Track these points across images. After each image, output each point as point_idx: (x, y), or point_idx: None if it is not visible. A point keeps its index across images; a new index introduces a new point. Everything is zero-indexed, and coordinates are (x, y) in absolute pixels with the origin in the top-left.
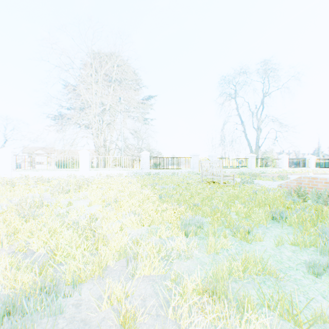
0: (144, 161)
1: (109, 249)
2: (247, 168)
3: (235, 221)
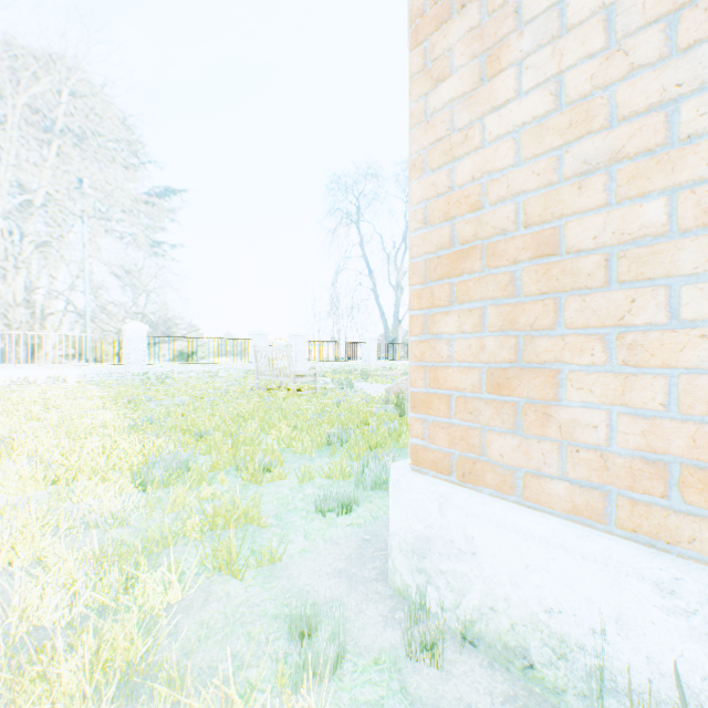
0: (132, 345)
1: None
2: (364, 361)
3: (261, 454)
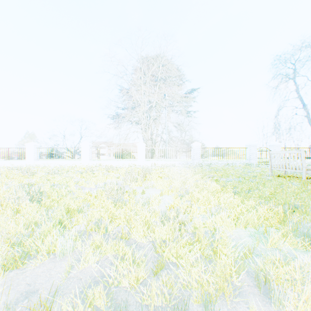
0: (194, 152)
1: (216, 255)
2: None
3: None
